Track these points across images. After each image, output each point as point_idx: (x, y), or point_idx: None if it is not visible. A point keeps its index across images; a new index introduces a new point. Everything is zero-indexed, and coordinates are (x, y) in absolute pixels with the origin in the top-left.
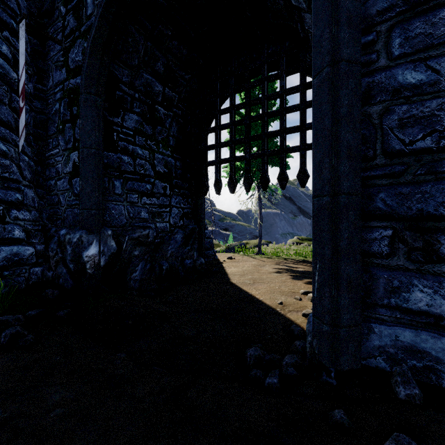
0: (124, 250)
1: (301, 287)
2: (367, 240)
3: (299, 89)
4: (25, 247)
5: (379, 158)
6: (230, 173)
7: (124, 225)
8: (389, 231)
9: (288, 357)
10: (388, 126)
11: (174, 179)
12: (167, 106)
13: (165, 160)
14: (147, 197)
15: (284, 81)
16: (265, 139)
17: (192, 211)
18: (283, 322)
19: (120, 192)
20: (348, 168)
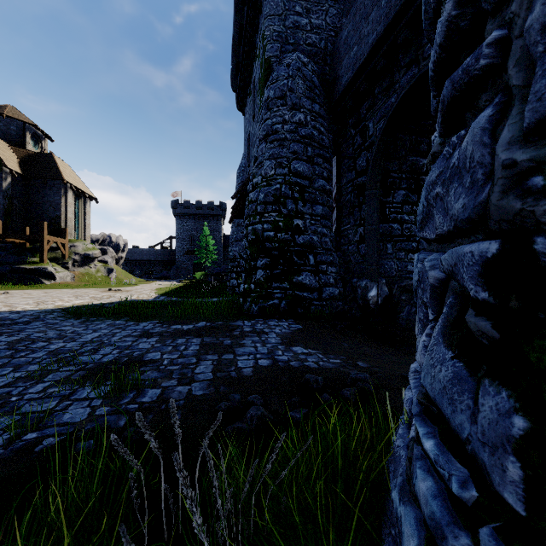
0: (394, 295)
1: None
2: None
3: None
4: (335, 289)
5: None
6: None
7: (394, 276)
8: None
9: None
10: None
11: None
12: None
13: None
14: (413, 253)
15: None
16: None
17: None
18: None
19: (391, 252)
20: None
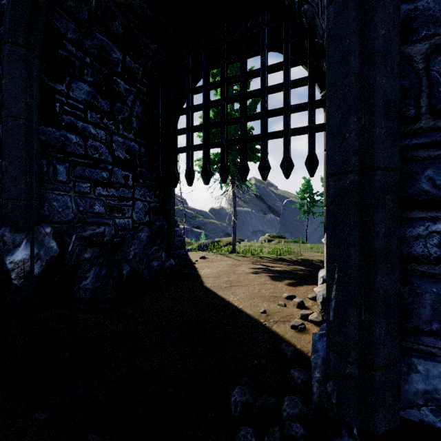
0: (70, 253)
1: (283, 290)
2: (406, 238)
3: (283, 66)
4: None
5: (425, 118)
6: (204, 161)
7: (71, 221)
8: (440, 224)
9: (288, 402)
10: (438, 71)
11: (138, 167)
12: (128, 79)
13: (127, 145)
14: (103, 187)
15: (265, 57)
16: (244, 122)
17: (160, 206)
18: (270, 338)
19: (65, 179)
20: (384, 131)
